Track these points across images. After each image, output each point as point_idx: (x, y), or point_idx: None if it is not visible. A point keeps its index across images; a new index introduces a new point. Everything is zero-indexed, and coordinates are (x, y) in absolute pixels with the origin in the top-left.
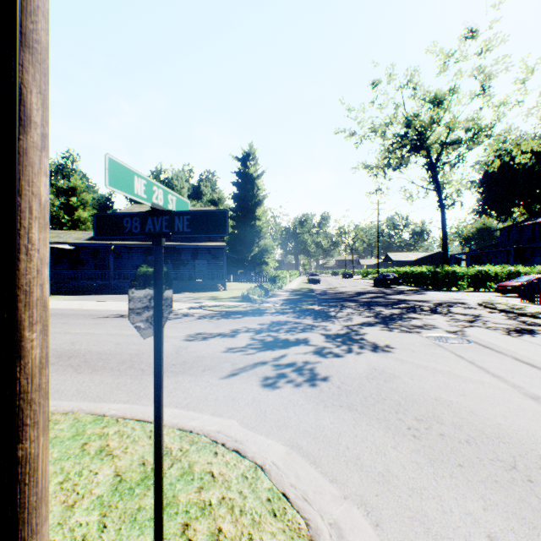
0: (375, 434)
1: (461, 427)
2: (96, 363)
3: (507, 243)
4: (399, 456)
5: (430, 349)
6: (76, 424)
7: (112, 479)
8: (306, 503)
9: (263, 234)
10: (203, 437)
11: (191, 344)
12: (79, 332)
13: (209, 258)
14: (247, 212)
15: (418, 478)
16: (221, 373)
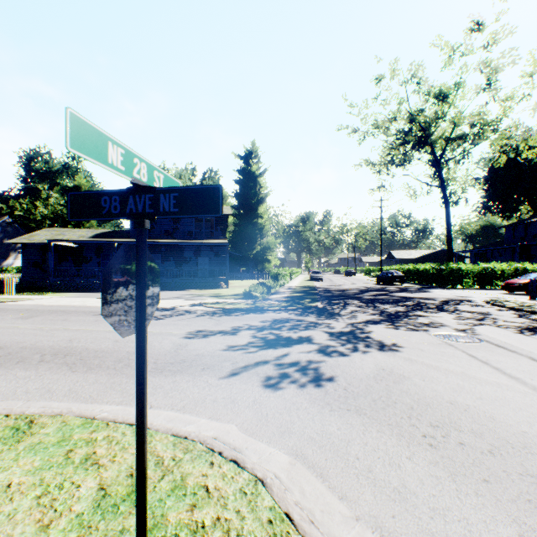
0: (387, 443)
1: (482, 435)
2: (92, 362)
3: (513, 241)
4: (416, 469)
5: (440, 348)
6: (63, 428)
7: (95, 494)
8: (313, 526)
9: (265, 232)
10: (198, 444)
11: (191, 342)
12: (78, 329)
13: (211, 255)
14: (249, 210)
15: (439, 495)
16: (220, 372)
